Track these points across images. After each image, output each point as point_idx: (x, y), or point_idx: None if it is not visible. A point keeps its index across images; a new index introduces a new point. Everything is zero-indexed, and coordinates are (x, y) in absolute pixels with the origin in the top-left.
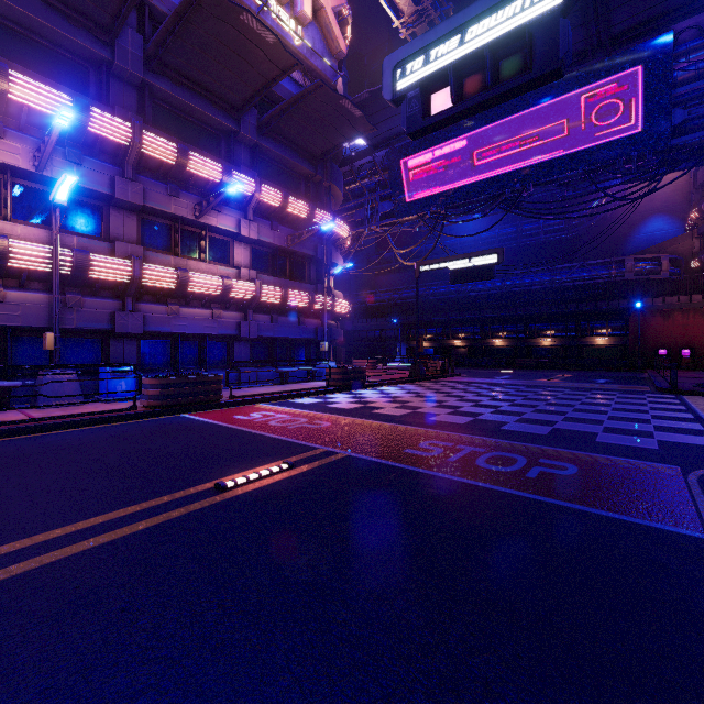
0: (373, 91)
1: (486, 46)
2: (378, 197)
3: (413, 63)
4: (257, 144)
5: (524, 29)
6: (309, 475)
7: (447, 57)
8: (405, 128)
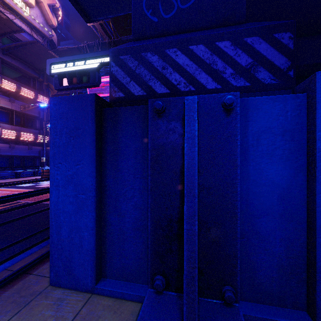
0: (69, 48)
1: (78, 70)
2: (77, 92)
3: (57, 65)
4: (0, 58)
5: (86, 71)
6: (2, 209)
7: (68, 68)
8: (54, 87)
